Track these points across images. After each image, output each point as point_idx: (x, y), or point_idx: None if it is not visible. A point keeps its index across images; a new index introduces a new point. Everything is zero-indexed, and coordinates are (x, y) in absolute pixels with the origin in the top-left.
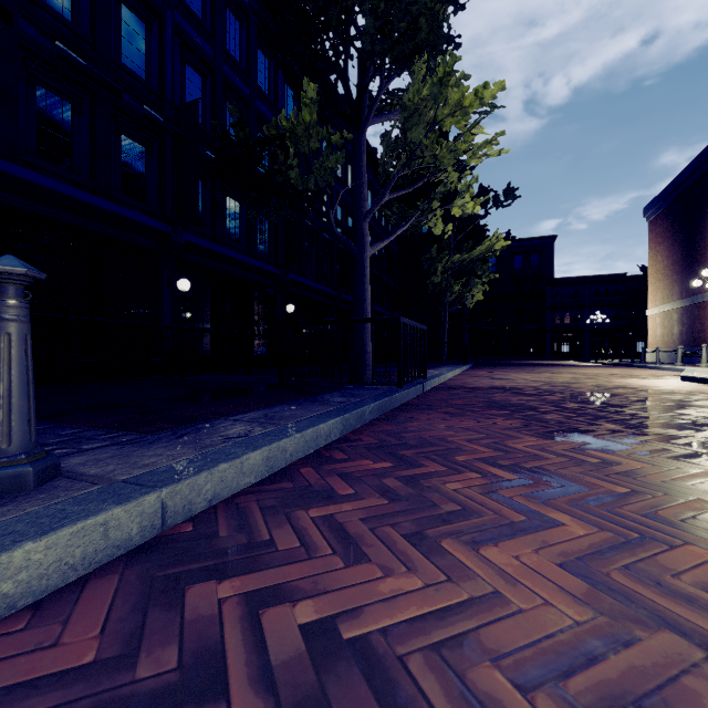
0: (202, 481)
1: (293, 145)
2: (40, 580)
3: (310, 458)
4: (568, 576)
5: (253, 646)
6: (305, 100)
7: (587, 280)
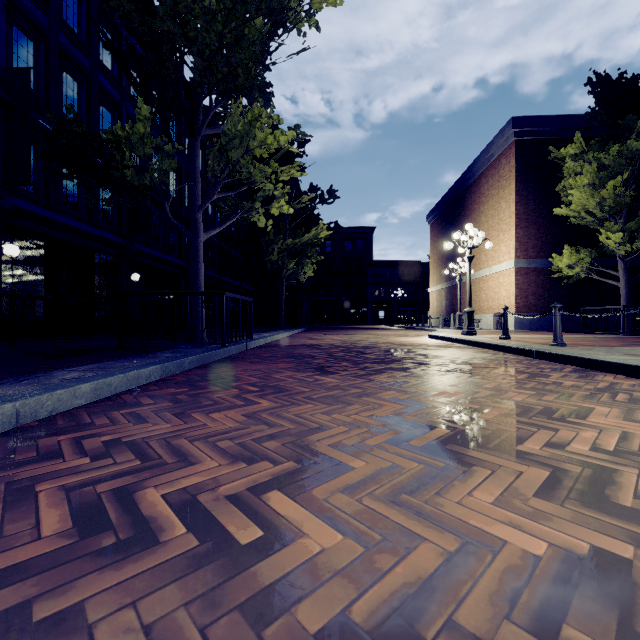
0: (45, 399)
1: (129, 149)
2: None
3: (131, 390)
4: (242, 417)
5: (77, 448)
6: (140, 116)
7: (396, 263)
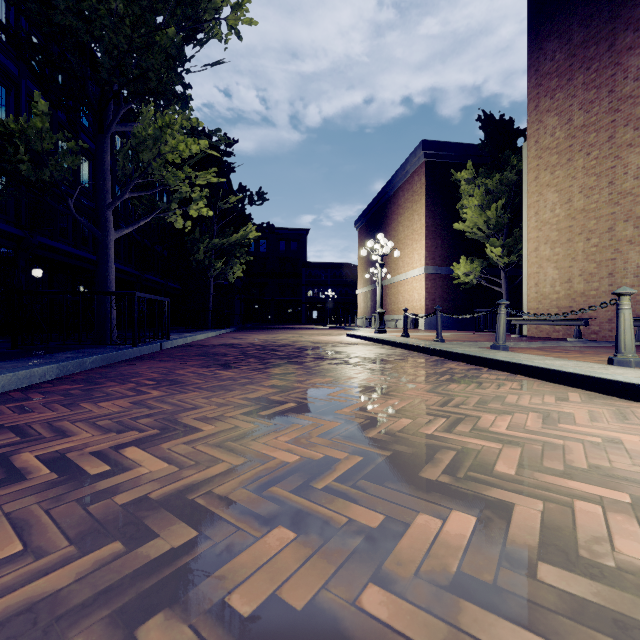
0: None
1: (24, 143)
2: None
3: (21, 389)
4: (129, 404)
5: None
6: (36, 111)
7: (329, 265)
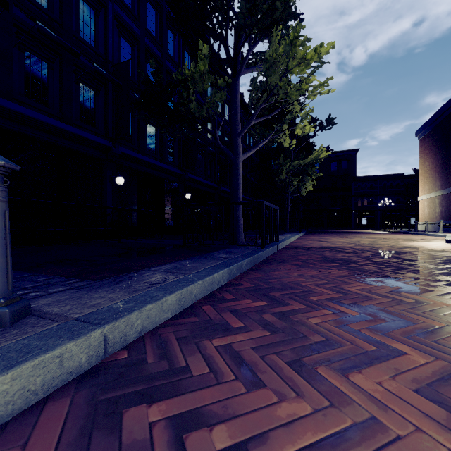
0: (134, 318)
1: (192, 86)
2: (6, 405)
3: (208, 298)
4: (426, 402)
5: None
6: (201, 55)
7: (379, 178)
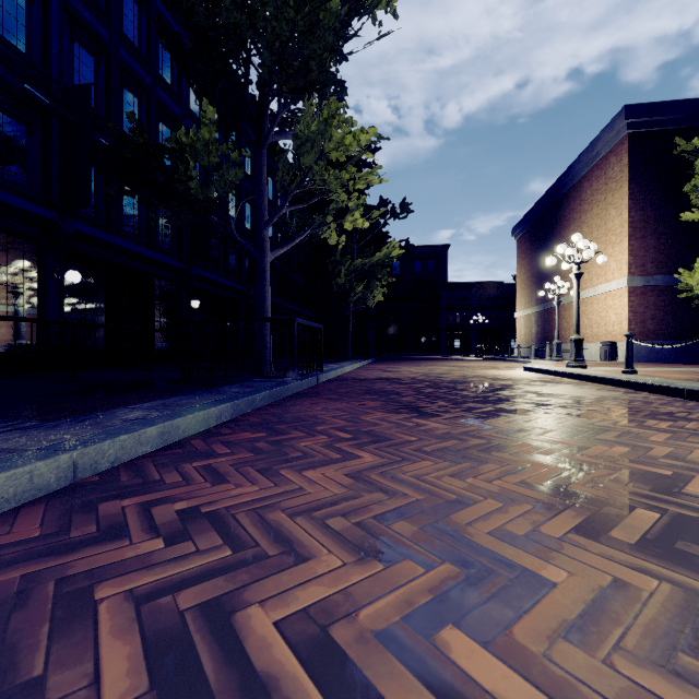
0: (106, 447)
1: (193, 158)
2: None
3: (201, 434)
4: (346, 479)
5: (146, 521)
6: (205, 120)
7: (474, 285)
